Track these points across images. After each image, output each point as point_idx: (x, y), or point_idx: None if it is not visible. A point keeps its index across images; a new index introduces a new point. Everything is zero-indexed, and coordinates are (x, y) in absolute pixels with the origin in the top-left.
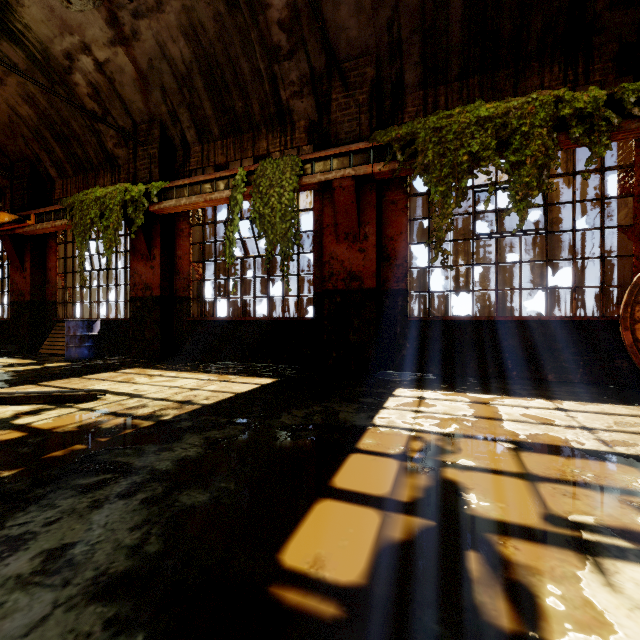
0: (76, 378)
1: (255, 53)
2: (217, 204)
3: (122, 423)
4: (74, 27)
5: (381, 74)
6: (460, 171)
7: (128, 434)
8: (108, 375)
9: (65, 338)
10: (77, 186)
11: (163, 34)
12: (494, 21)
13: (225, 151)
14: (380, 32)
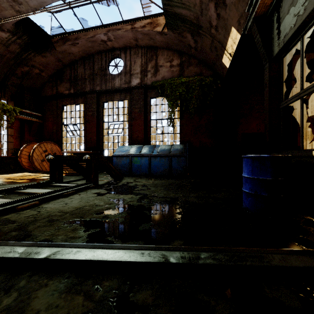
0: None
1: None
2: None
3: None
4: None
5: None
6: None
7: None
8: None
9: None
10: None
11: None
12: None
13: None
14: None
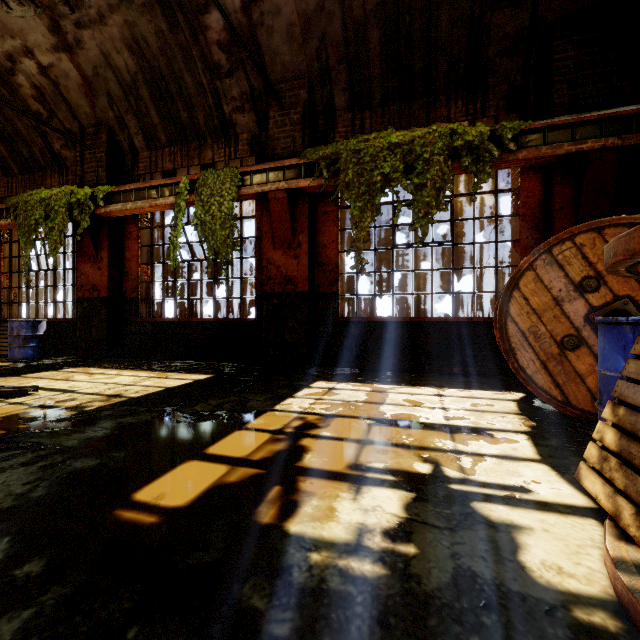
0: (14, 377)
1: (197, 69)
2: (163, 209)
3: (46, 413)
4: (15, 31)
5: (314, 96)
6: (375, 189)
7: (48, 422)
8: (48, 374)
9: (8, 338)
10: (23, 185)
11: (107, 45)
12: (407, 58)
13: (173, 158)
14: (311, 59)
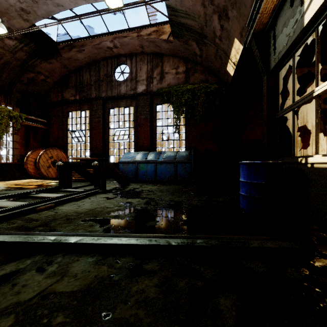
0: None
1: None
2: None
3: None
4: None
5: None
6: None
7: None
8: None
9: None
10: None
11: None
12: None
13: None
14: None
